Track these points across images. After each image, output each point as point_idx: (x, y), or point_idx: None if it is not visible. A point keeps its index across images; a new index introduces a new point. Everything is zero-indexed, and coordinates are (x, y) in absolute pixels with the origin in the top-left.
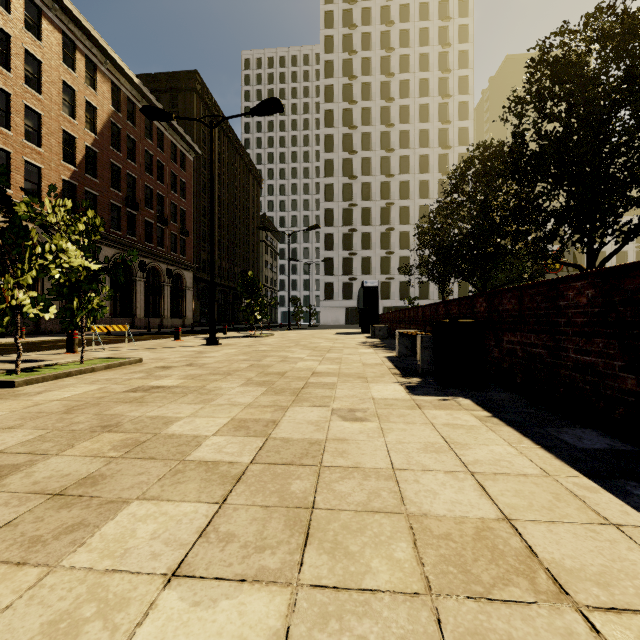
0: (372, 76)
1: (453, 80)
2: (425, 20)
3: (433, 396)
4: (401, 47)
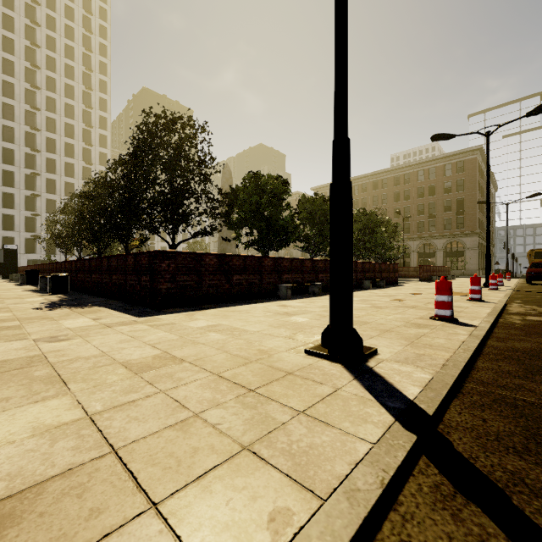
0: (16, 57)
1: (95, 97)
2: (71, 40)
3: (23, 286)
4: (48, 48)
